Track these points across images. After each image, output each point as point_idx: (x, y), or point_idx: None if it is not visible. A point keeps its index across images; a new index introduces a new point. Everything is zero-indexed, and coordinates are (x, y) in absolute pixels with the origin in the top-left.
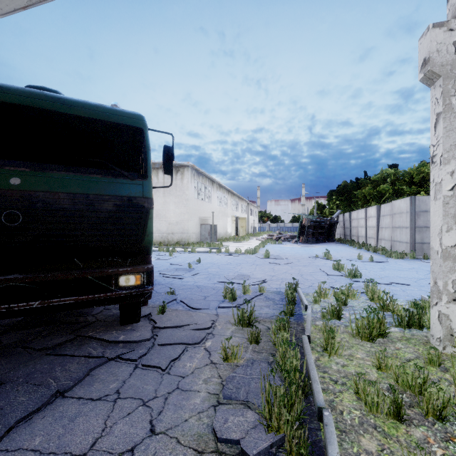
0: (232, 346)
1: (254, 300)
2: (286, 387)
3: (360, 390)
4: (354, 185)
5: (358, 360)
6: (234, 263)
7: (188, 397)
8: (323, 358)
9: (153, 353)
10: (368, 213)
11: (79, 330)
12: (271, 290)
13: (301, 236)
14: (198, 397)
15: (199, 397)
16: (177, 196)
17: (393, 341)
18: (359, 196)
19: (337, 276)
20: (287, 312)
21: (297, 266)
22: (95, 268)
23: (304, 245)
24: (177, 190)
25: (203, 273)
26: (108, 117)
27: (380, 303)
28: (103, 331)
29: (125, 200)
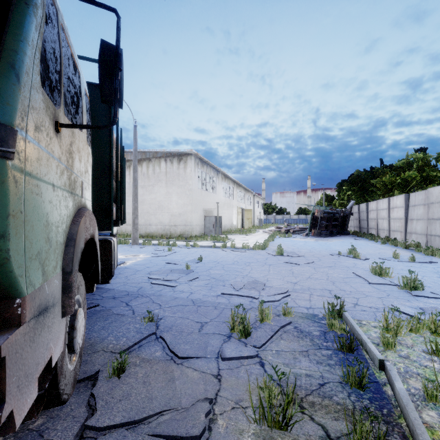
0: None
1: (278, 335)
2: None
3: None
4: (368, 174)
5: None
6: (242, 263)
7: None
8: None
9: None
10: (392, 203)
11: None
12: (299, 311)
13: (312, 229)
14: None
15: None
16: (180, 186)
17: None
18: (377, 185)
19: (384, 286)
20: (352, 380)
21: (321, 268)
22: None
23: (317, 238)
24: (180, 180)
25: (203, 277)
26: None
27: None
28: None
29: None
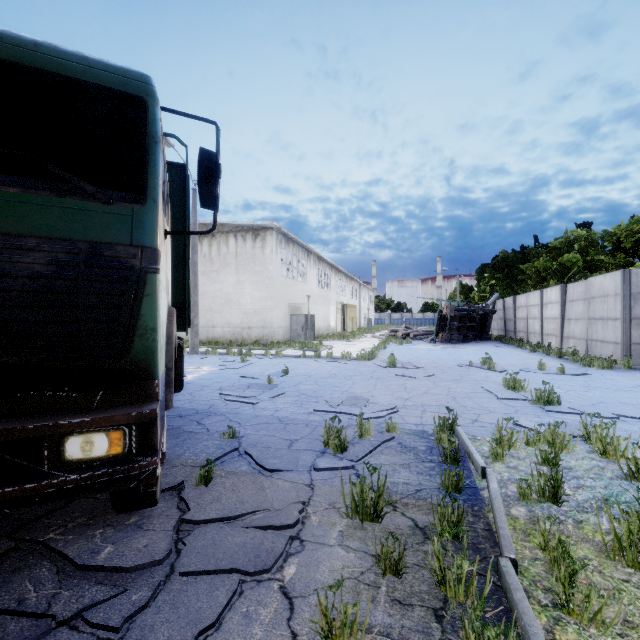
0: (344, 605)
1: (378, 450)
2: None
3: None
4: (518, 256)
5: None
6: (341, 376)
7: None
8: (563, 634)
9: (162, 603)
10: (546, 297)
11: (34, 524)
12: (407, 428)
13: (440, 333)
14: None
15: None
16: (256, 272)
17: None
18: (528, 272)
19: (515, 401)
20: (448, 484)
21: (443, 382)
22: (2, 419)
23: (446, 346)
24: (256, 264)
25: (291, 393)
26: (61, 66)
27: (628, 465)
28: (79, 529)
29: (80, 250)
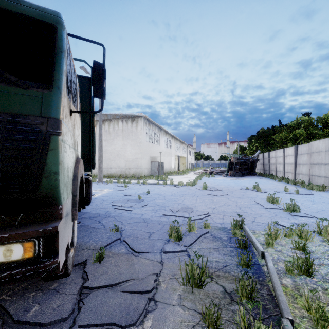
0: None
1: (200, 239)
2: None
3: None
4: (270, 131)
5: None
6: (178, 195)
7: None
8: None
9: None
10: (286, 152)
11: None
12: (215, 226)
13: (229, 171)
14: None
15: None
16: (133, 139)
17: None
18: (276, 139)
19: (274, 210)
20: (243, 263)
21: (233, 198)
22: None
23: (232, 178)
24: (133, 135)
25: (150, 204)
26: None
27: None
28: (21, 292)
29: (3, 118)
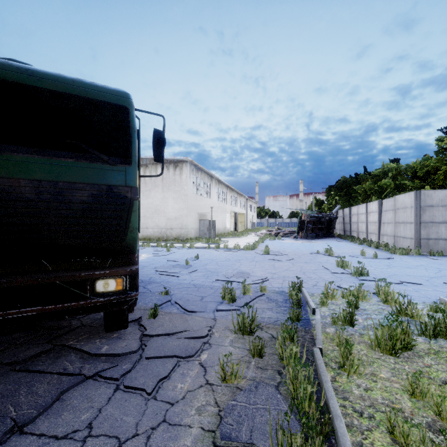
0: (232, 364)
1: (254, 301)
2: (300, 422)
3: (397, 432)
4: (353, 180)
5: (383, 381)
6: (233, 260)
7: (176, 435)
8: (340, 378)
9: (139, 369)
10: (369, 208)
11: (59, 338)
12: (272, 289)
13: (300, 232)
14: (189, 435)
15: (190, 436)
16: (176, 191)
17: (420, 355)
18: (359, 191)
19: (342, 274)
20: (293, 317)
21: (298, 263)
22: (66, 271)
23: (304, 240)
24: (176, 185)
25: (201, 270)
26: (86, 92)
27: (396, 306)
28: (86, 339)
29: (103, 189)
